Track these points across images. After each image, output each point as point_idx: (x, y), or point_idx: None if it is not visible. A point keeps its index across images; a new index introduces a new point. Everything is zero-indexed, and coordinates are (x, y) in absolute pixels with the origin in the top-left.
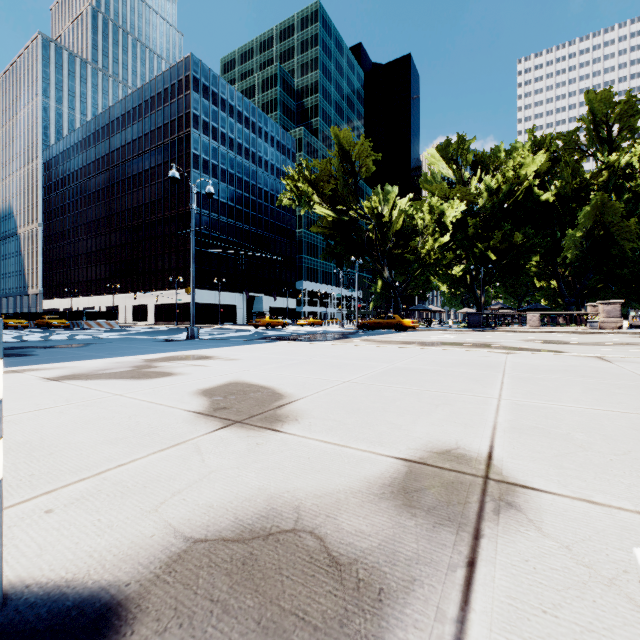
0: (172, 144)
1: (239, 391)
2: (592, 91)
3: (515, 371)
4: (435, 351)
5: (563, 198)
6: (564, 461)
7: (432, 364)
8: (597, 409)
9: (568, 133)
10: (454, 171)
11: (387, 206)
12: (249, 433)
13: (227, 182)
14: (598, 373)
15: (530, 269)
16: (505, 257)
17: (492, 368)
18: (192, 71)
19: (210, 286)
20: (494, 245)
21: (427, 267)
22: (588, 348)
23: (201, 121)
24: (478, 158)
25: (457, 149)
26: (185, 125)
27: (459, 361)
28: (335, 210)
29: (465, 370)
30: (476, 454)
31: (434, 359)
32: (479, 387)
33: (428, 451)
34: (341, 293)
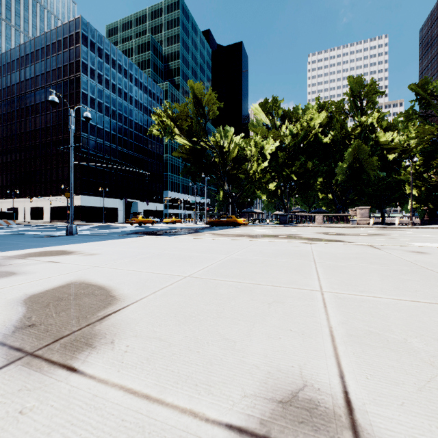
0: (65, 83)
1: (70, 295)
2: (352, 76)
3: (322, 259)
4: (261, 242)
5: (336, 142)
6: (436, 402)
7: (260, 254)
8: (405, 300)
9: (338, 101)
10: (270, 120)
11: (227, 140)
12: (27, 381)
13: (110, 116)
14: (379, 259)
15: (316, 186)
16: (302, 178)
17: (305, 257)
18: (81, 29)
19: (96, 193)
20: (295, 170)
21: (253, 183)
22: (357, 238)
23: (89, 68)
24: (285, 113)
25: (272, 106)
26: (75, 70)
27: (279, 251)
28: (191, 141)
29: (285, 260)
30: (330, 399)
31: (261, 250)
32: (301, 278)
33: (270, 399)
34: (195, 200)
